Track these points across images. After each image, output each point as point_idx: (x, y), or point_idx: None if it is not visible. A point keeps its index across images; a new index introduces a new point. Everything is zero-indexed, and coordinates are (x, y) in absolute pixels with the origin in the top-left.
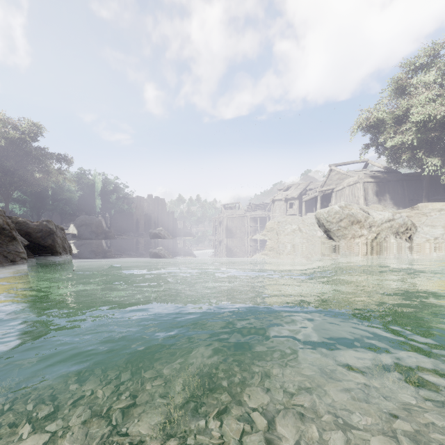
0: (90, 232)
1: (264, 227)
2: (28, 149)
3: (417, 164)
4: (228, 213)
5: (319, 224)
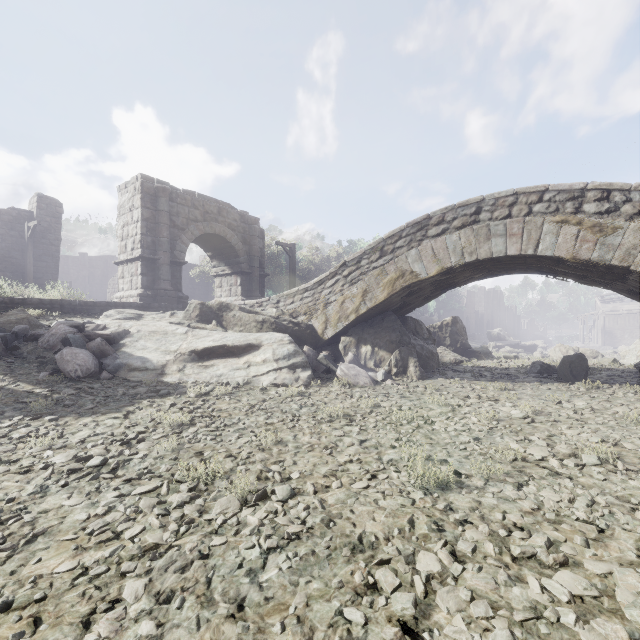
0: None
1: None
2: None
3: None
4: (606, 308)
5: None
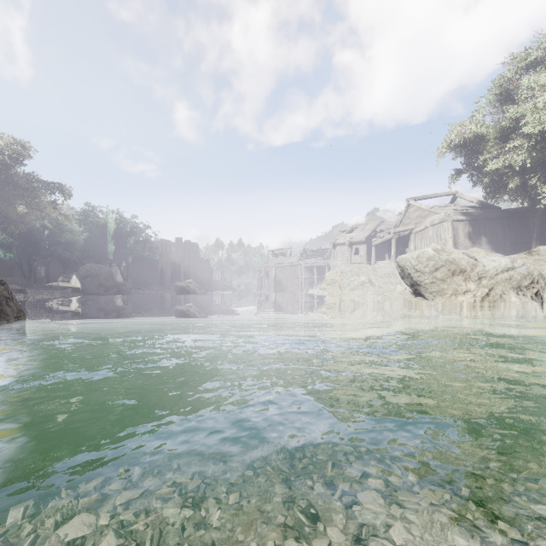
0: (98, 285)
1: (322, 278)
2: (9, 174)
3: (523, 196)
4: (277, 261)
5: (403, 274)
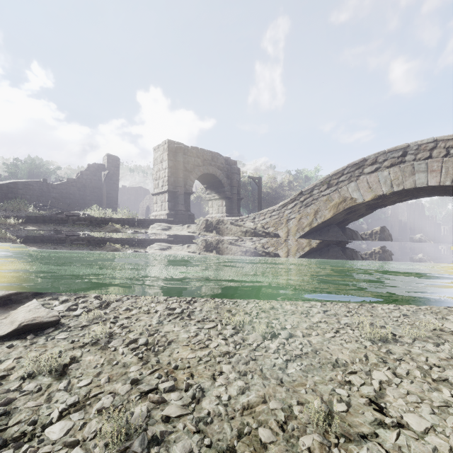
0: None
1: None
2: None
3: None
4: None
5: None
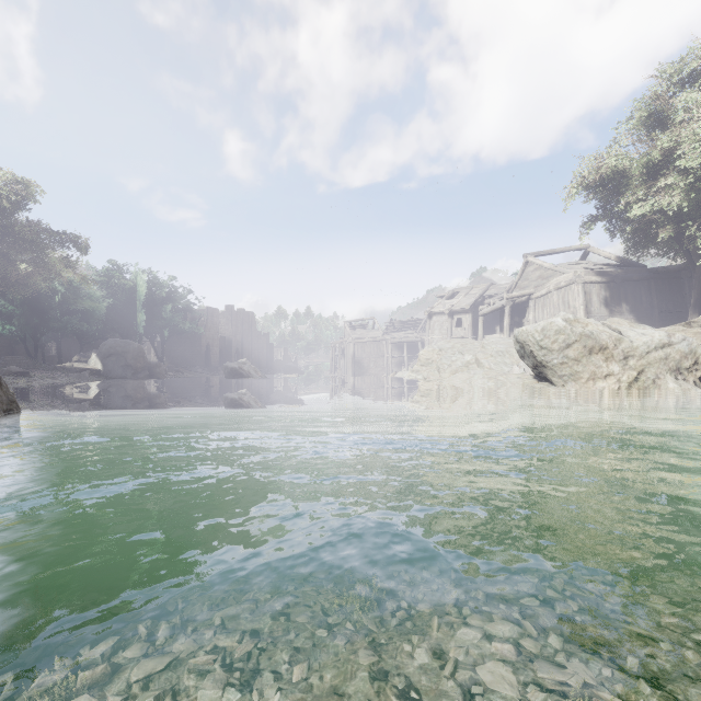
0: (124, 367)
1: (414, 357)
2: (8, 222)
3: (677, 251)
4: (356, 335)
5: (523, 353)
